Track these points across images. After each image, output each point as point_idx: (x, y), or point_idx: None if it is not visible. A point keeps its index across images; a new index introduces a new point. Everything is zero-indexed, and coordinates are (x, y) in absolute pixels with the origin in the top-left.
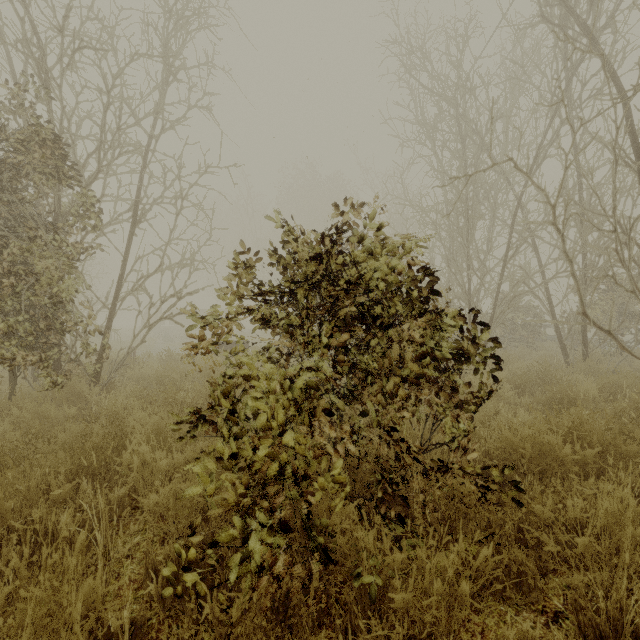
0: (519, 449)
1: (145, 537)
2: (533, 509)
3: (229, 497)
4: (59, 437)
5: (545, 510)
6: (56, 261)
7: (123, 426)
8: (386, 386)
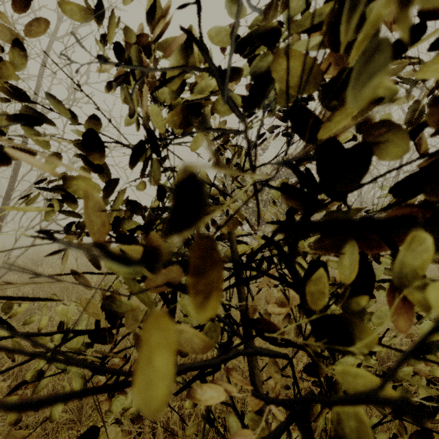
0: None
1: None
2: None
3: None
4: None
5: None
6: None
7: None
8: None
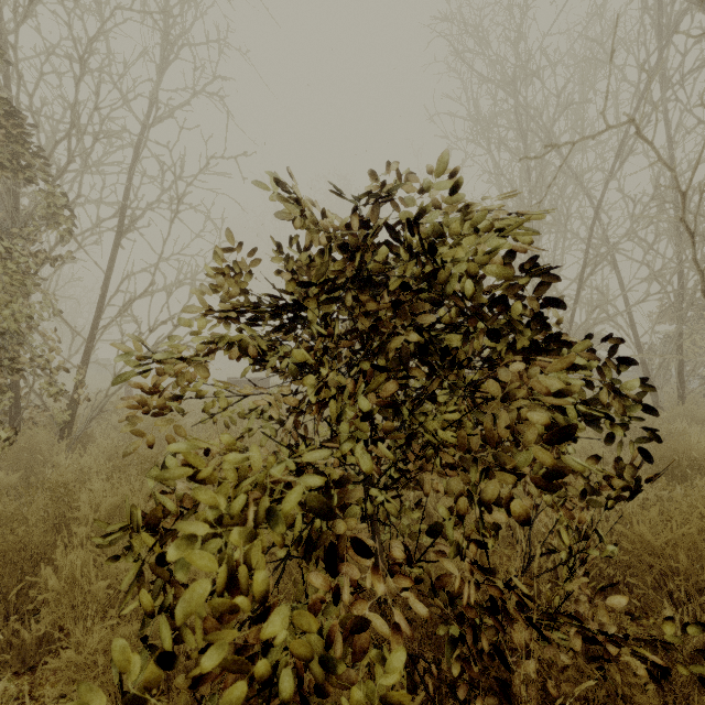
0: (672, 562)
1: None
2: None
3: None
4: None
5: None
6: None
7: (73, 506)
8: (487, 493)
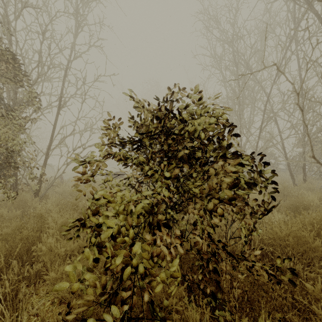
0: (286, 241)
1: (49, 298)
2: (305, 288)
3: (89, 298)
4: (3, 231)
5: (315, 290)
6: (11, 127)
7: (45, 223)
8: (208, 207)
